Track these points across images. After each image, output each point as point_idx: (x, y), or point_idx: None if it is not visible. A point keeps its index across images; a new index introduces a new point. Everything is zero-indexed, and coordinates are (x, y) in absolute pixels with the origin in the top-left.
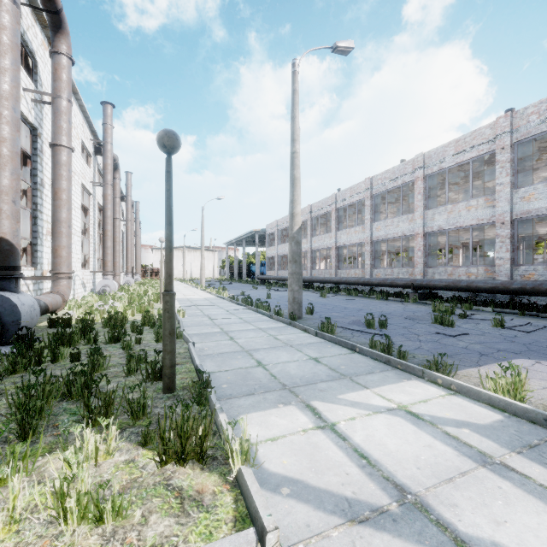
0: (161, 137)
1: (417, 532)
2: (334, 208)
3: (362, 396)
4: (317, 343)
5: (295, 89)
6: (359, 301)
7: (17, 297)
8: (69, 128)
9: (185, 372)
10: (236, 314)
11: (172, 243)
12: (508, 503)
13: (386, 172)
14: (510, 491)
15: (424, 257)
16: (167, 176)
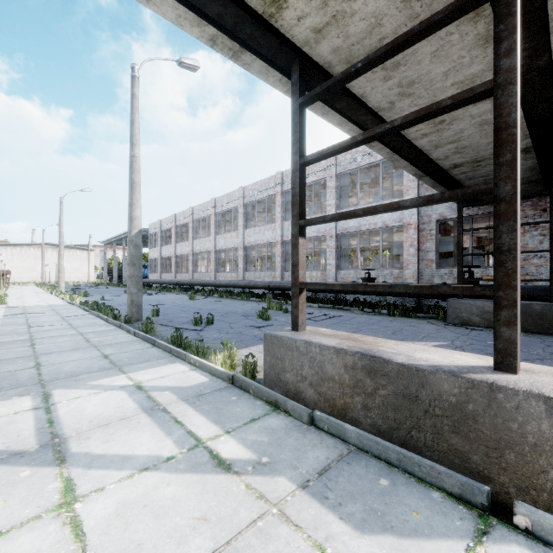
0: None
1: (33, 459)
2: (213, 212)
3: (112, 380)
4: (128, 341)
5: (134, 93)
6: (223, 302)
7: None
8: None
9: None
10: (69, 321)
11: None
12: (132, 430)
13: (256, 184)
14: (144, 423)
15: (282, 262)
16: None
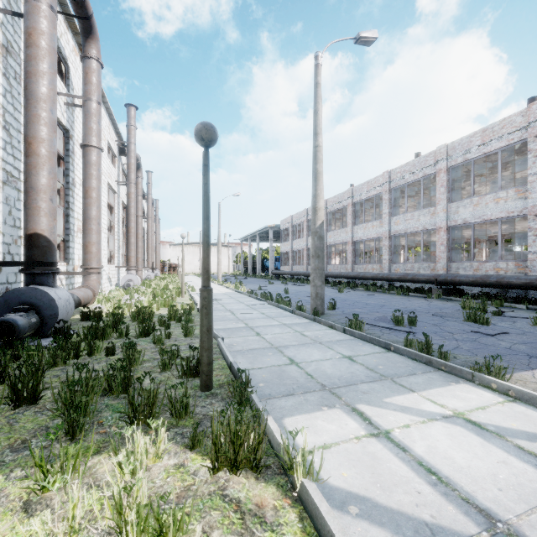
0: (200, 129)
1: None
2: (350, 202)
3: (411, 400)
4: (347, 340)
5: (317, 82)
6: (379, 296)
7: (54, 291)
8: (99, 129)
9: (219, 368)
10: (257, 309)
11: (209, 238)
12: None
13: (406, 165)
14: None
15: (447, 252)
16: (204, 170)
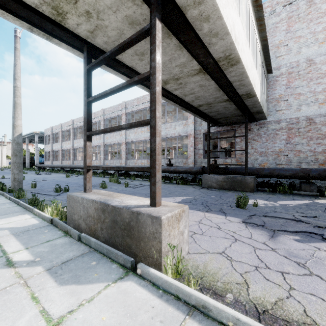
0: None
1: None
2: None
3: None
4: (2, 203)
5: (16, 47)
6: None
7: None
8: None
9: None
10: None
11: None
12: None
13: (111, 107)
14: None
15: (126, 154)
16: None
